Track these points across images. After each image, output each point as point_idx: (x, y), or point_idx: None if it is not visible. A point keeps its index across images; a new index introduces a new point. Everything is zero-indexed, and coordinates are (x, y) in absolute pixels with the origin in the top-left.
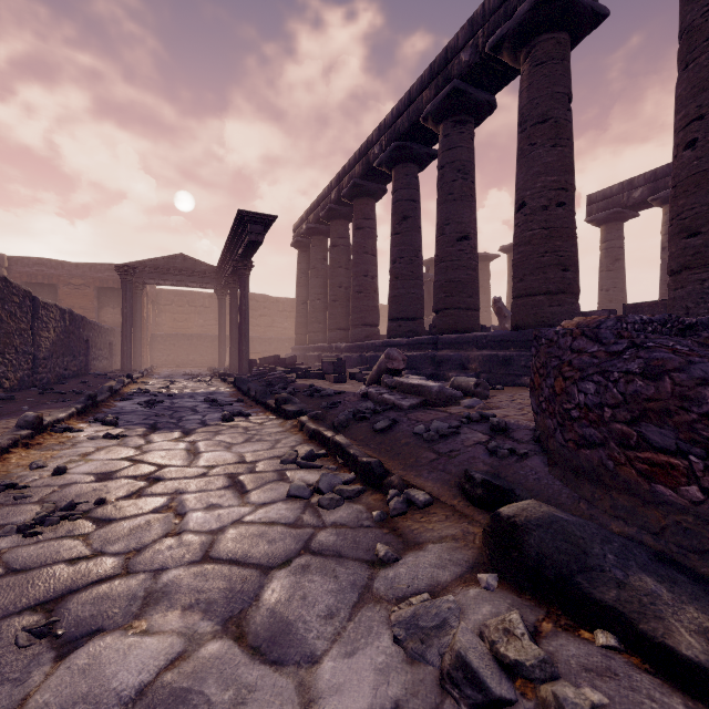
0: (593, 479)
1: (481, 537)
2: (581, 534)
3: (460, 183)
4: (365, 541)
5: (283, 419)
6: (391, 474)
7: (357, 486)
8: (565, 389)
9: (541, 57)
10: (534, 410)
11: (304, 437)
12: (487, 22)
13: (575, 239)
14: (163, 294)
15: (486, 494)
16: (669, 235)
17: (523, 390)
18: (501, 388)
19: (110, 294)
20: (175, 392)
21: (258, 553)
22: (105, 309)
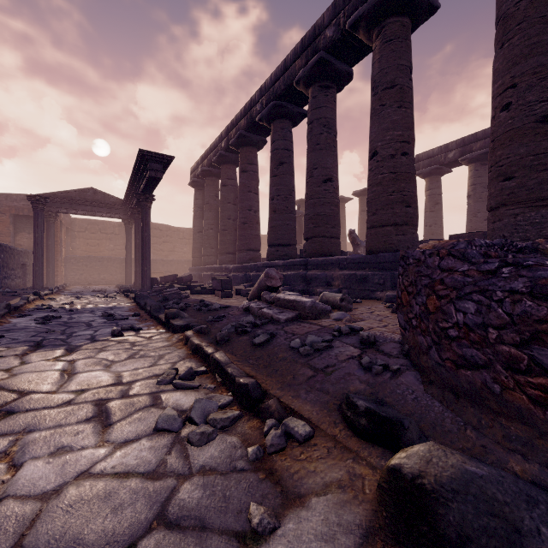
0: (475, 401)
1: (370, 483)
2: (502, 497)
3: (325, 136)
4: (236, 495)
5: (171, 333)
6: (269, 395)
7: (232, 413)
8: (440, 307)
9: (389, 35)
10: (401, 325)
11: (187, 351)
12: (347, 5)
13: (415, 182)
14: (77, 222)
15: (372, 426)
16: (489, 179)
17: (377, 303)
18: (360, 301)
19: (25, 221)
20: (77, 308)
21: (93, 533)
22: (21, 234)
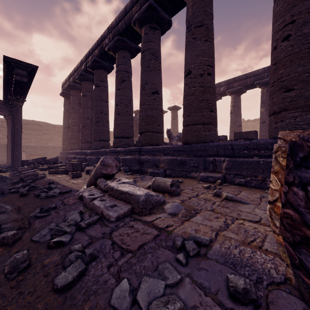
0: None
1: None
2: None
3: (153, 61)
4: None
5: None
6: None
7: None
8: None
9: None
10: None
11: None
12: None
13: (215, 95)
14: None
15: None
16: (271, 91)
17: (194, 182)
18: (182, 181)
19: None
20: None
21: None
22: None
